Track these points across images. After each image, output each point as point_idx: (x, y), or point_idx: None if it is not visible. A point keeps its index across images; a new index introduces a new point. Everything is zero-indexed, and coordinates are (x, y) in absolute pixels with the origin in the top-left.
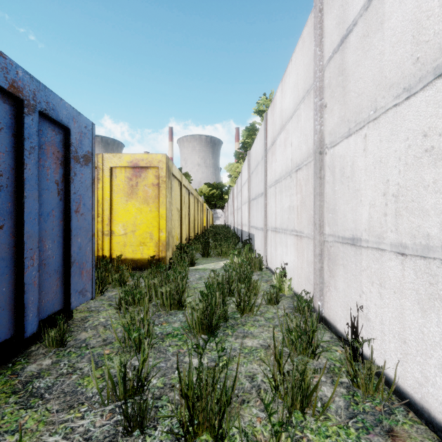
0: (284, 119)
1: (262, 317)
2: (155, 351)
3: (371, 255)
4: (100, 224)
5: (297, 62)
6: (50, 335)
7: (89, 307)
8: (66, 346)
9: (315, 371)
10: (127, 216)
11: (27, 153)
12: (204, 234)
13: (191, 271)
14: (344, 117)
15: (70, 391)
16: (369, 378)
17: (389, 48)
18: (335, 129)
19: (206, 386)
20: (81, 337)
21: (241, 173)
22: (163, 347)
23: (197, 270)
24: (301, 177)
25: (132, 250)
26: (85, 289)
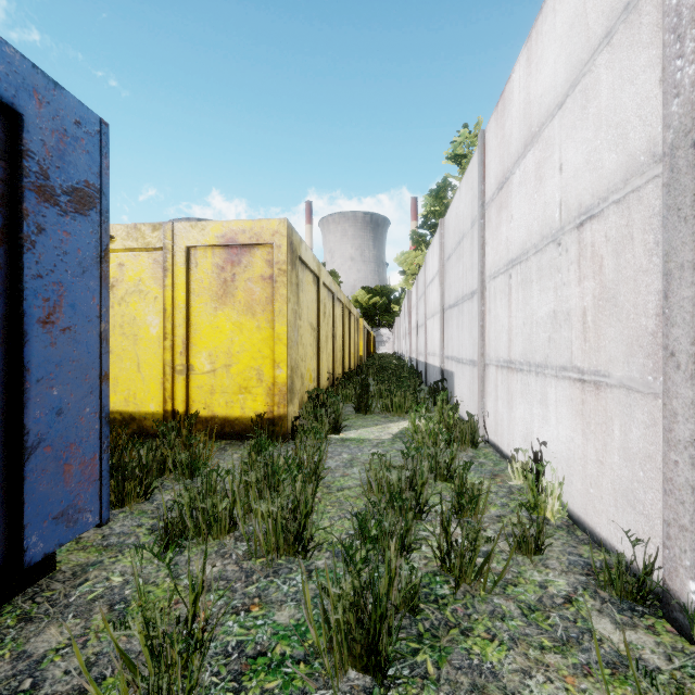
0: (537, 118)
1: (512, 600)
2: None
3: None
4: (168, 353)
5: None
6: None
7: (107, 535)
8: None
9: None
10: (216, 338)
11: None
12: (360, 369)
13: (334, 443)
14: None
15: None
16: None
17: None
18: None
19: None
20: (38, 646)
21: (425, 263)
22: None
23: (345, 442)
24: (599, 236)
25: (225, 401)
26: (76, 505)
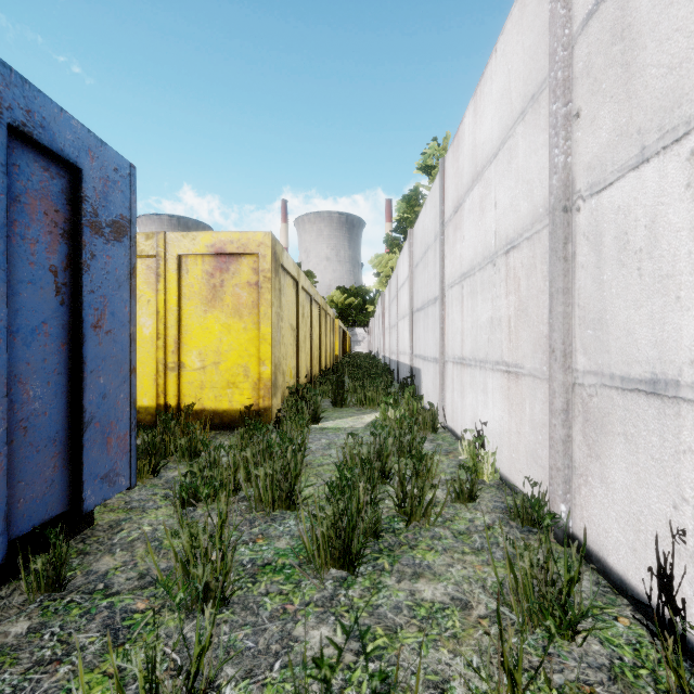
0: (481, 161)
1: (448, 529)
2: (236, 608)
3: None
4: (161, 352)
5: (508, 50)
6: (33, 570)
7: (128, 501)
8: (67, 588)
9: None
10: (206, 338)
11: None
12: (335, 368)
13: (314, 431)
14: (627, 127)
15: None
16: None
17: None
18: (604, 156)
19: None
20: (100, 567)
21: (397, 268)
22: (253, 596)
23: (323, 430)
24: (517, 262)
25: (214, 395)
26: (114, 470)
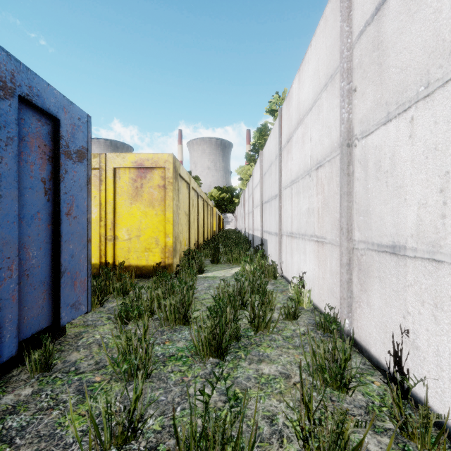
0: (302, 112)
1: (280, 335)
2: (154, 379)
3: (420, 267)
4: (103, 229)
5: (318, 46)
6: (33, 359)
7: (85, 321)
8: (52, 370)
9: (358, 424)
10: (131, 220)
11: (4, 144)
12: (213, 239)
13: (200, 279)
14: (380, 100)
15: (47, 435)
16: (425, 428)
17: (450, 2)
18: (369, 115)
19: (214, 444)
20: (71, 358)
21: (252, 175)
22: (164, 373)
23: (206, 278)
24: (323, 175)
25: (136, 256)
26: (78, 301)
